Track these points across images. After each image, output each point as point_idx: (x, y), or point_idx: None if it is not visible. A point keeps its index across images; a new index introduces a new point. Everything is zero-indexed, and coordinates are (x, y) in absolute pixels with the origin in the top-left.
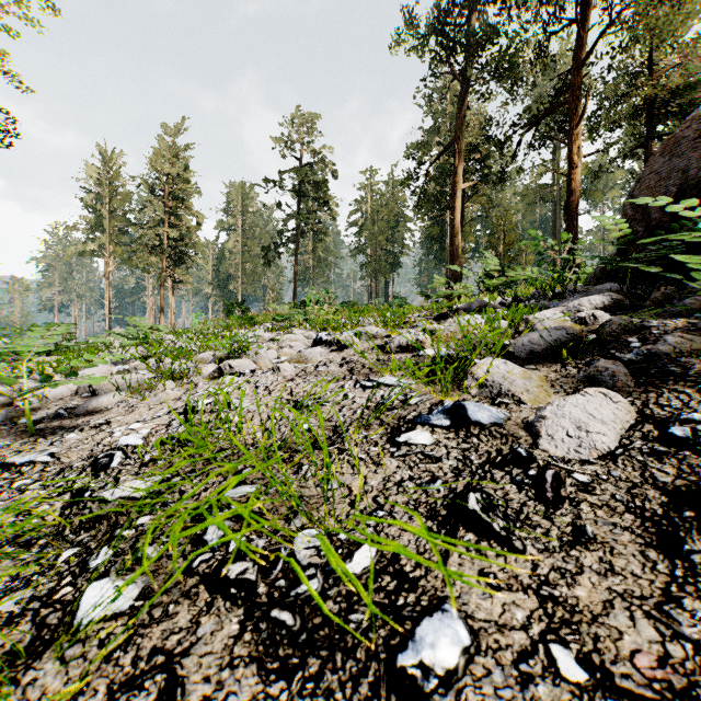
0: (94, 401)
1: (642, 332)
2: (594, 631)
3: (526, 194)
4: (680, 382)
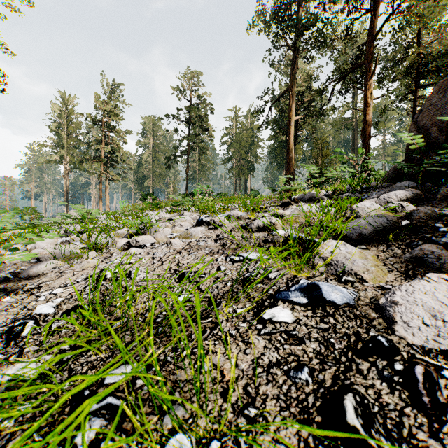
0: (35, 268)
1: (443, 219)
2: None
3: (335, 124)
4: None
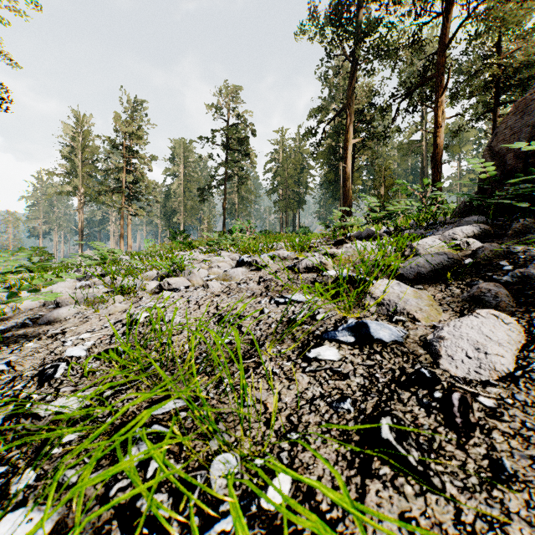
0: (55, 313)
1: (510, 257)
2: None
3: (401, 148)
4: None
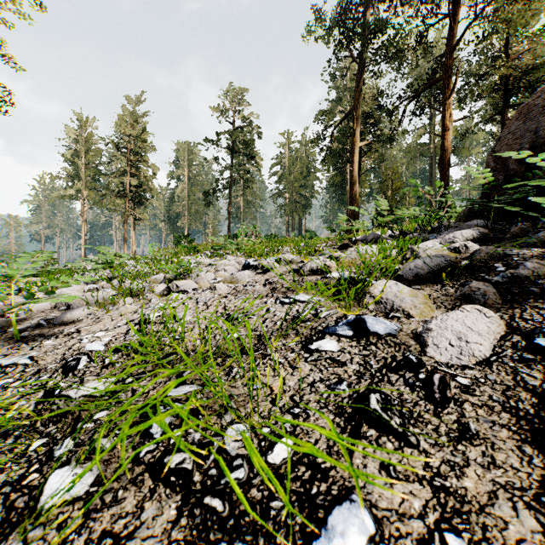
0: (68, 313)
1: (505, 259)
2: (482, 520)
3: (409, 151)
4: (539, 300)
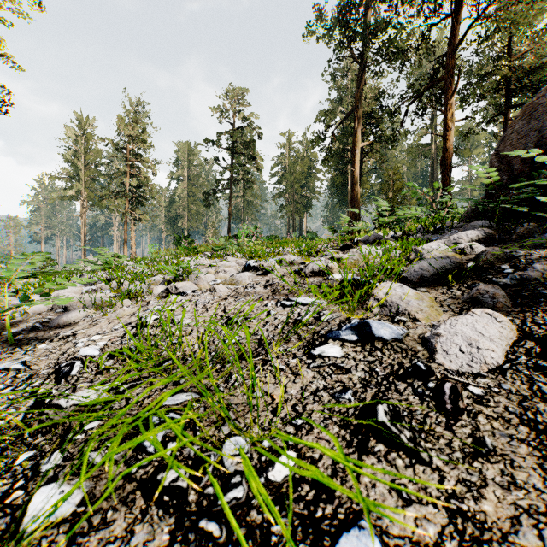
0: (64, 316)
1: (512, 260)
2: None
3: (410, 151)
4: None
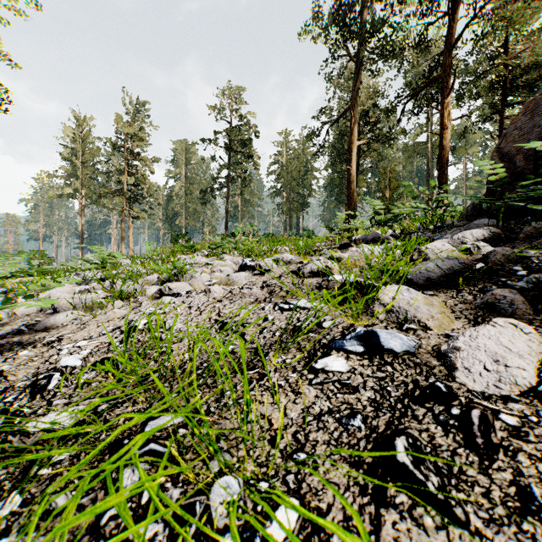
0: (52, 319)
1: (523, 261)
2: None
3: (406, 150)
4: None
